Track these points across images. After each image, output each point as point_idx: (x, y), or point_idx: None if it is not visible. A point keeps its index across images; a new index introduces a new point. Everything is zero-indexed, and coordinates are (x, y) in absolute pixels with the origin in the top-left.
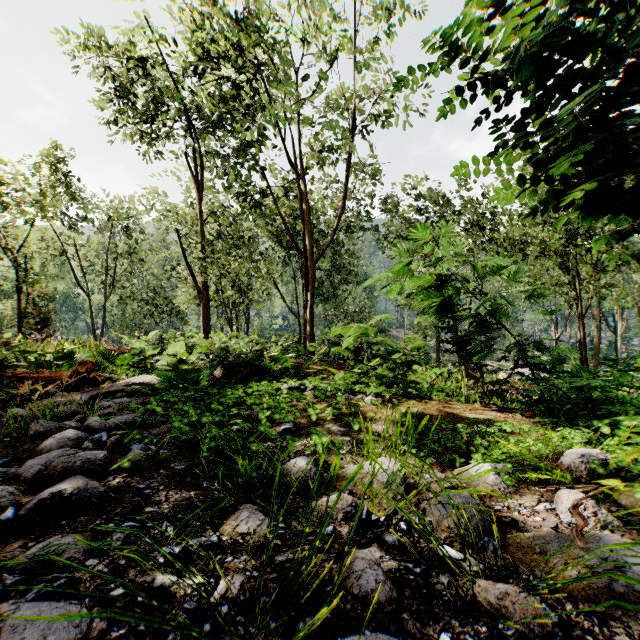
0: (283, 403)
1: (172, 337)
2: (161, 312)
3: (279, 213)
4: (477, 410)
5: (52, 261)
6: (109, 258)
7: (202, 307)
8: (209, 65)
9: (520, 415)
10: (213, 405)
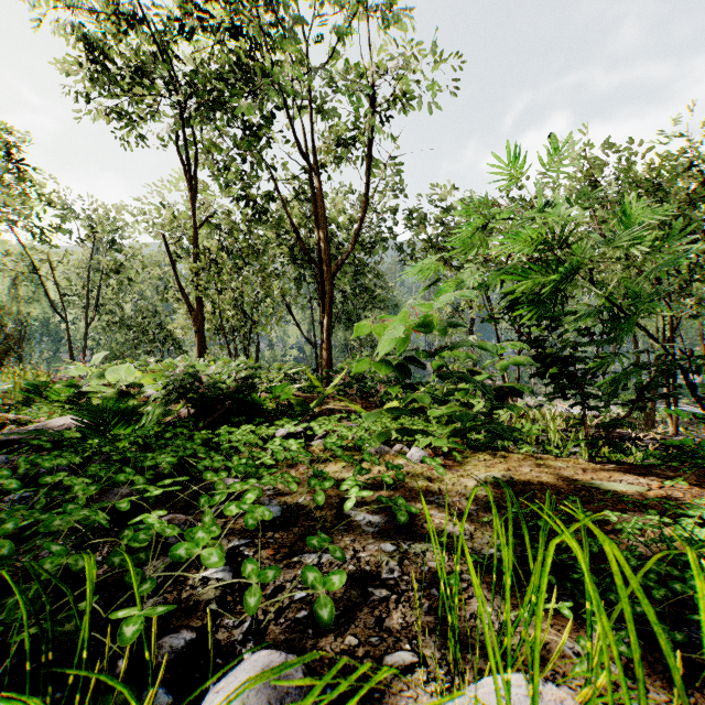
0: (263, 468)
1: (144, 365)
2: (154, 341)
3: (290, 217)
4: (597, 472)
5: (27, 282)
6: (93, 278)
7: (195, 331)
8: (200, 27)
9: (686, 483)
10: (121, 475)
